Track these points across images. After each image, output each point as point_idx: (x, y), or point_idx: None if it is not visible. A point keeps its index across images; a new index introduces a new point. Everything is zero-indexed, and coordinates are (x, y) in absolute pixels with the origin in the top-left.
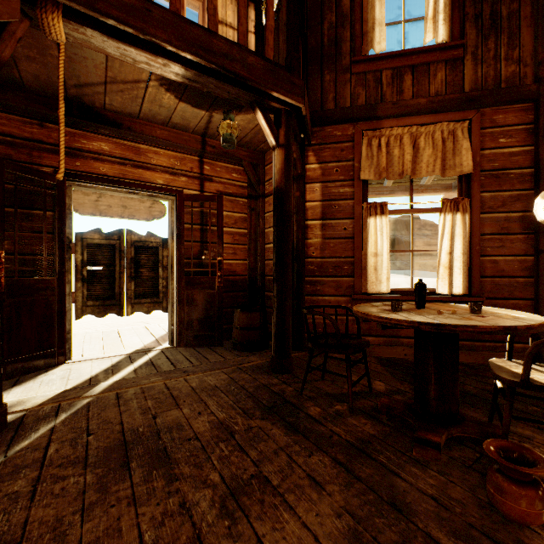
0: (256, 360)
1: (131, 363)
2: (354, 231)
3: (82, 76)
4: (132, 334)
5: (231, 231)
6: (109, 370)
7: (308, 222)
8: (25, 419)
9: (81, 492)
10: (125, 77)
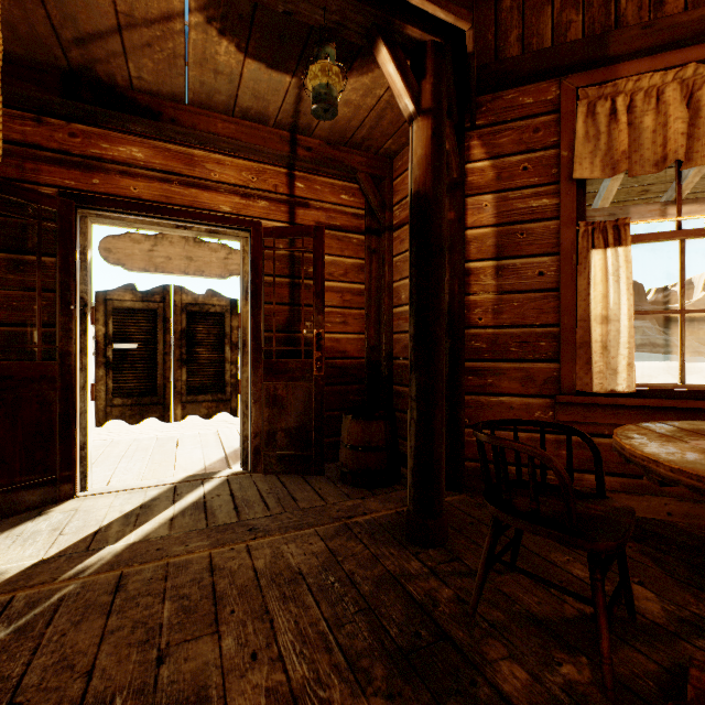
0: (378, 510)
1: (172, 502)
2: (558, 277)
3: (79, 16)
4: (194, 445)
5: (339, 287)
6: (132, 515)
7: (470, 264)
8: None
9: None
10: (147, 10)
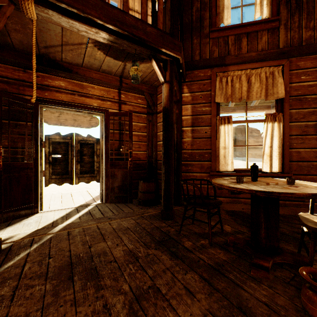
0: (152, 211)
1: (77, 213)
2: (211, 134)
3: (48, 41)
4: (79, 195)
5: (137, 134)
6: (64, 217)
7: (183, 128)
8: (12, 247)
9: (42, 296)
10: (73, 41)
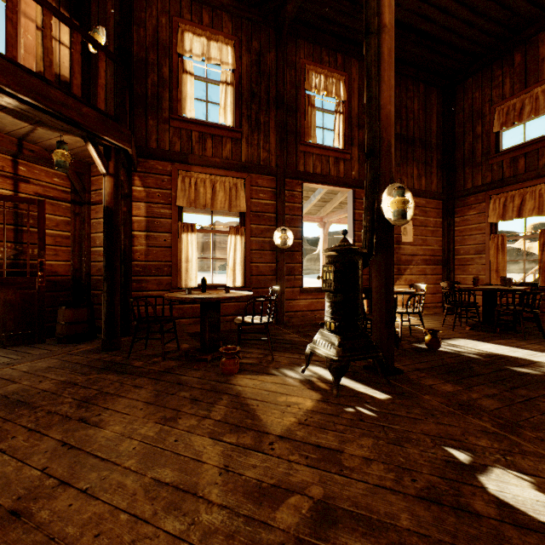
0: (86, 347)
1: None
2: (172, 242)
3: None
4: None
5: (52, 233)
6: None
7: (134, 232)
8: None
9: None
10: None
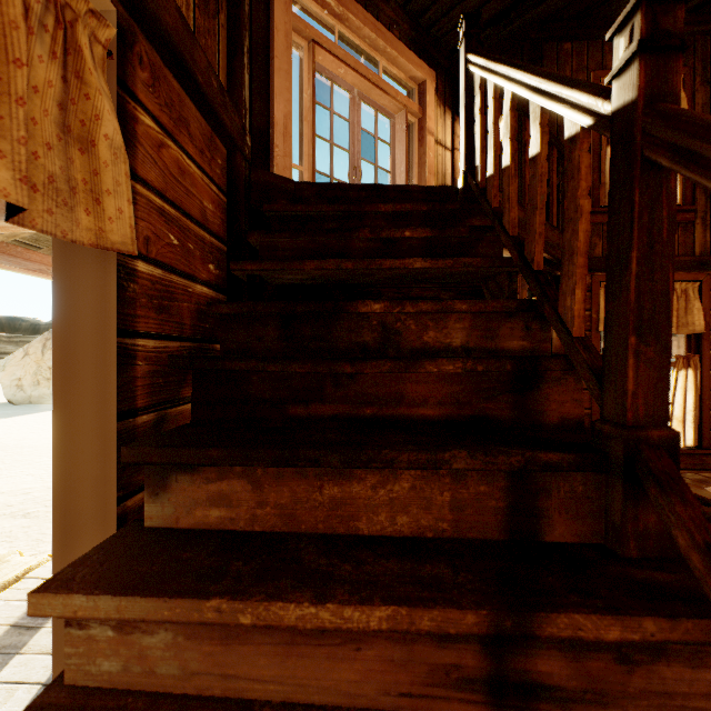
0: None
1: None
2: None
3: None
4: None
5: None
6: None
7: None
8: None
9: None
10: None
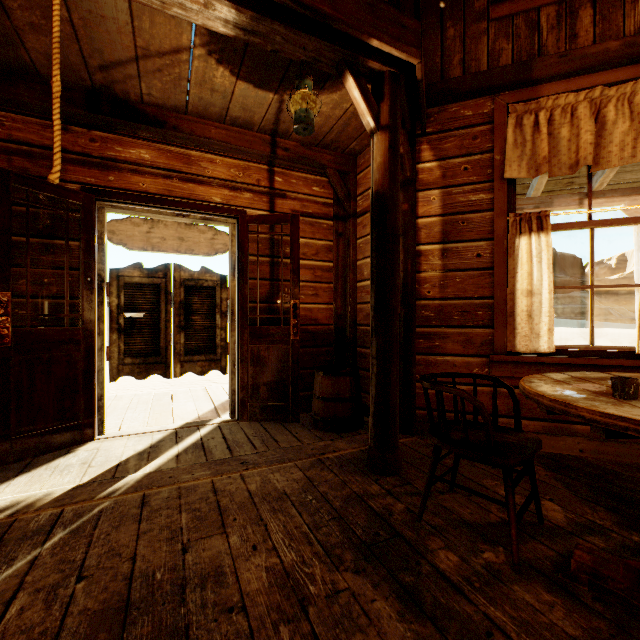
0: (345, 448)
1: (175, 443)
2: (493, 258)
3: (106, 49)
4: (187, 399)
5: (311, 265)
6: (145, 453)
7: (420, 247)
8: (6, 535)
9: None
10: (160, 46)
